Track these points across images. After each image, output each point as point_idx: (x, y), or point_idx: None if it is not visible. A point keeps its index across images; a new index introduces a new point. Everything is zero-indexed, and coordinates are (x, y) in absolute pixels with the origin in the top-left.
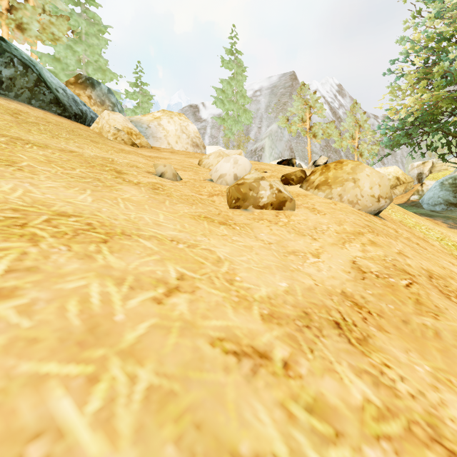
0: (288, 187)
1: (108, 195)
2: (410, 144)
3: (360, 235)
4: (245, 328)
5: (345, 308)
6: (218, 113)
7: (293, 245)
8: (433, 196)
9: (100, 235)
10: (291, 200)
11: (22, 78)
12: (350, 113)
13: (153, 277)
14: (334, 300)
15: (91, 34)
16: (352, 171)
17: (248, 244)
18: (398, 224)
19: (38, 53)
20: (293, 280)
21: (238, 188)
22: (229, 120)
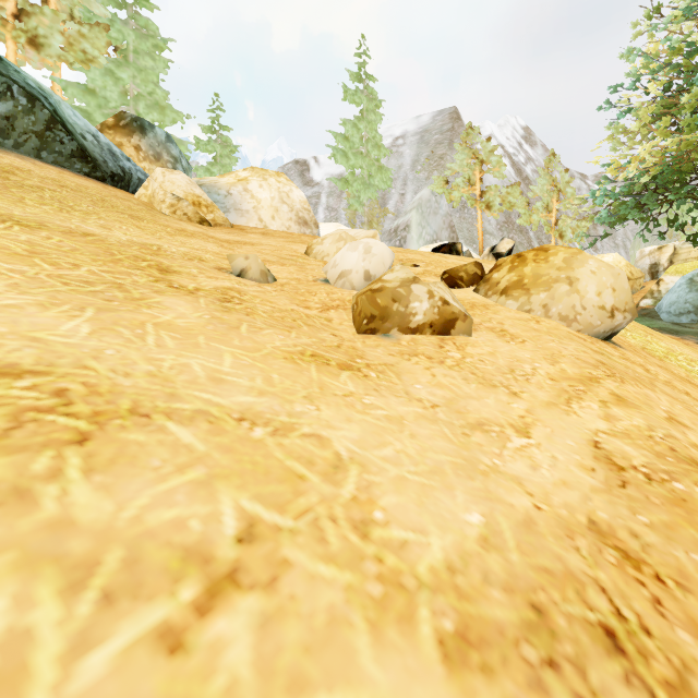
0: (454, 291)
1: (128, 318)
2: (641, 219)
3: (595, 384)
4: None
5: (610, 574)
6: (338, 173)
7: (478, 408)
8: (676, 300)
9: (75, 423)
10: (465, 317)
11: (26, 117)
12: (543, 170)
13: (176, 543)
14: (582, 550)
15: (143, 52)
16: (565, 265)
17: (394, 413)
18: (642, 354)
19: (62, 82)
20: (491, 503)
21: (372, 297)
22: (356, 183)
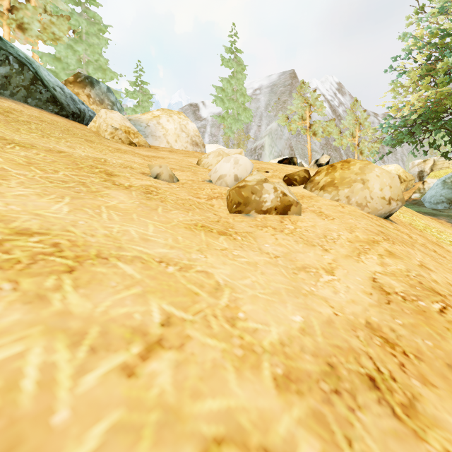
0: (291, 188)
1: (90, 203)
2: (412, 142)
3: (376, 245)
4: (254, 410)
5: (375, 350)
6: (218, 112)
7: (303, 258)
8: (435, 194)
9: (66, 261)
10: (297, 204)
11: (18, 77)
12: (350, 111)
13: (127, 325)
14: (360, 337)
15: (92, 34)
16: (360, 171)
17: (251, 260)
18: (409, 227)
19: (39, 53)
20: (308, 311)
21: (239, 191)
22: (229, 118)
